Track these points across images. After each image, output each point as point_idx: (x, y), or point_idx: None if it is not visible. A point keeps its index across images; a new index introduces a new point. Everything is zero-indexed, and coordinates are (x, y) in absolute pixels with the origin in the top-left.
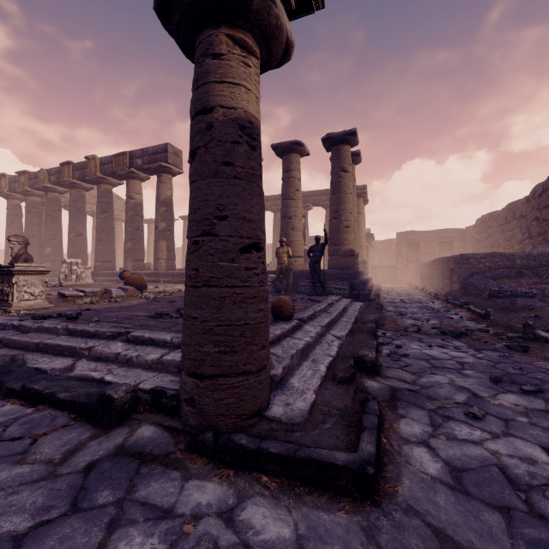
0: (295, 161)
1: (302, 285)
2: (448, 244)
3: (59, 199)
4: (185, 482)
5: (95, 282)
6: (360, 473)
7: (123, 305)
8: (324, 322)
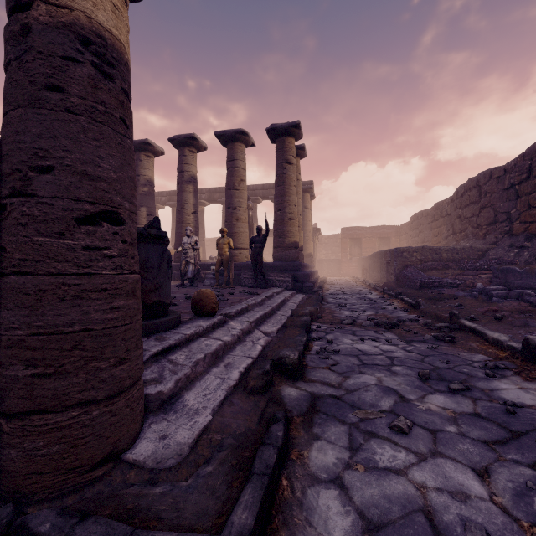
0: (240, 151)
1: (245, 277)
2: (386, 239)
3: None
4: None
5: None
6: None
7: None
8: (254, 317)
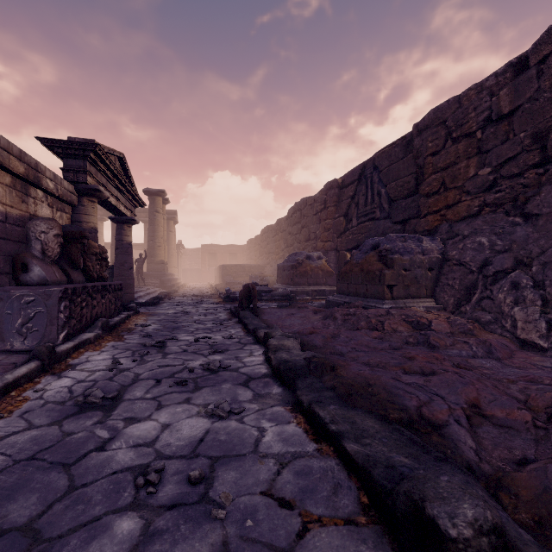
0: None
1: None
2: (234, 255)
3: None
4: None
5: None
6: (153, 302)
7: None
8: (146, 293)
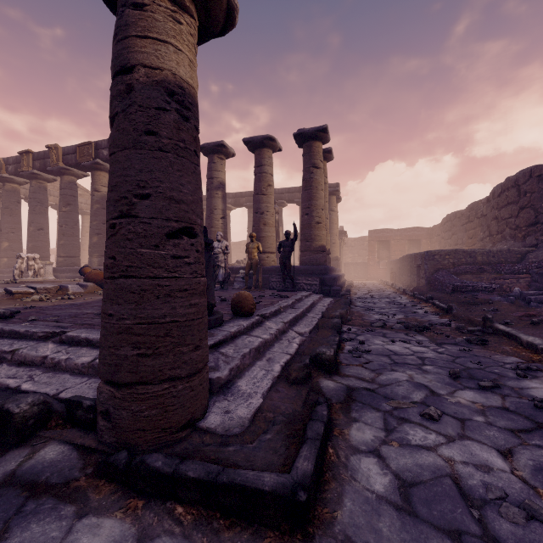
0: (267, 156)
1: (273, 281)
2: (416, 241)
3: (18, 190)
4: (77, 521)
5: (57, 279)
6: (290, 501)
7: (76, 303)
8: (288, 318)
